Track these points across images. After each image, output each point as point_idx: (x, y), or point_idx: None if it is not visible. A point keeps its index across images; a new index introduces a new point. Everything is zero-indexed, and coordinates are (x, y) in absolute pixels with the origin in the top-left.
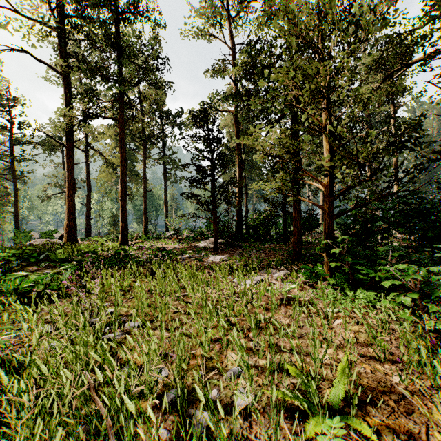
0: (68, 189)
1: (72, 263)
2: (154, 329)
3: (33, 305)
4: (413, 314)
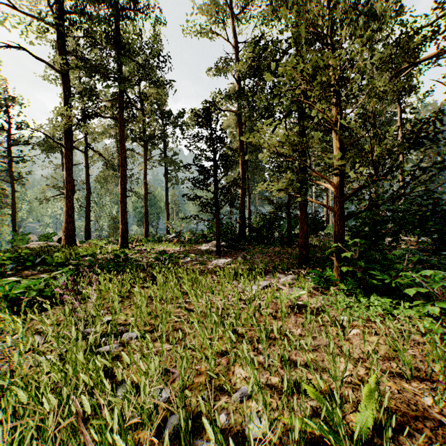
0: (66, 190)
1: (69, 267)
2: (154, 340)
3: (22, 314)
4: (441, 326)
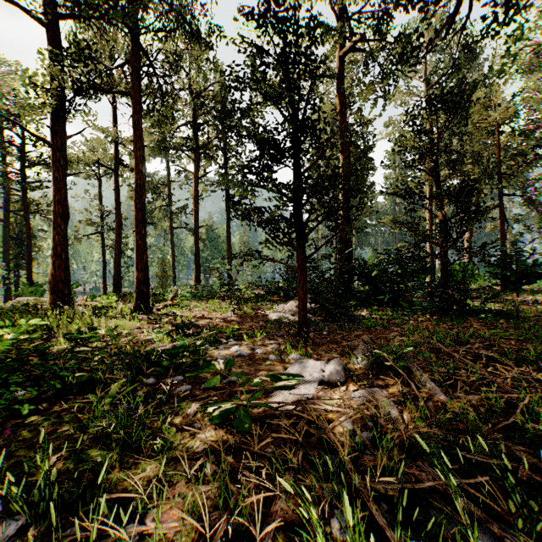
0: (54, 215)
1: None
2: None
3: None
4: None
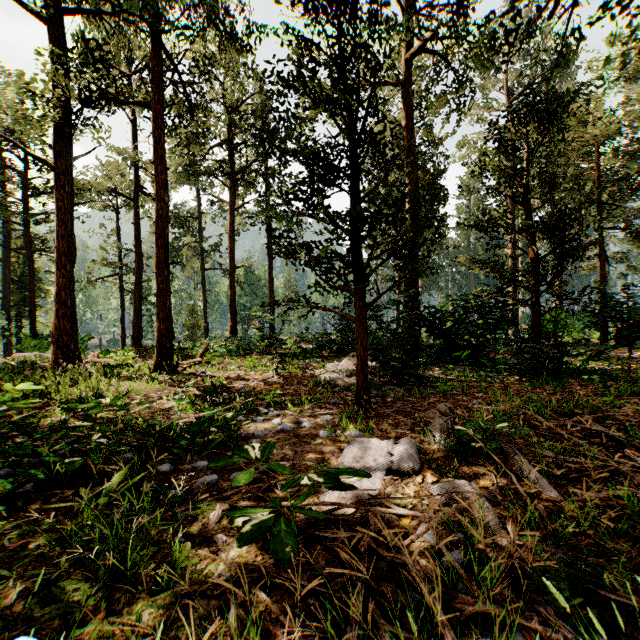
0: (58, 253)
1: None
2: None
3: None
4: None
